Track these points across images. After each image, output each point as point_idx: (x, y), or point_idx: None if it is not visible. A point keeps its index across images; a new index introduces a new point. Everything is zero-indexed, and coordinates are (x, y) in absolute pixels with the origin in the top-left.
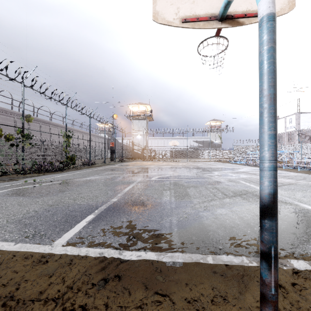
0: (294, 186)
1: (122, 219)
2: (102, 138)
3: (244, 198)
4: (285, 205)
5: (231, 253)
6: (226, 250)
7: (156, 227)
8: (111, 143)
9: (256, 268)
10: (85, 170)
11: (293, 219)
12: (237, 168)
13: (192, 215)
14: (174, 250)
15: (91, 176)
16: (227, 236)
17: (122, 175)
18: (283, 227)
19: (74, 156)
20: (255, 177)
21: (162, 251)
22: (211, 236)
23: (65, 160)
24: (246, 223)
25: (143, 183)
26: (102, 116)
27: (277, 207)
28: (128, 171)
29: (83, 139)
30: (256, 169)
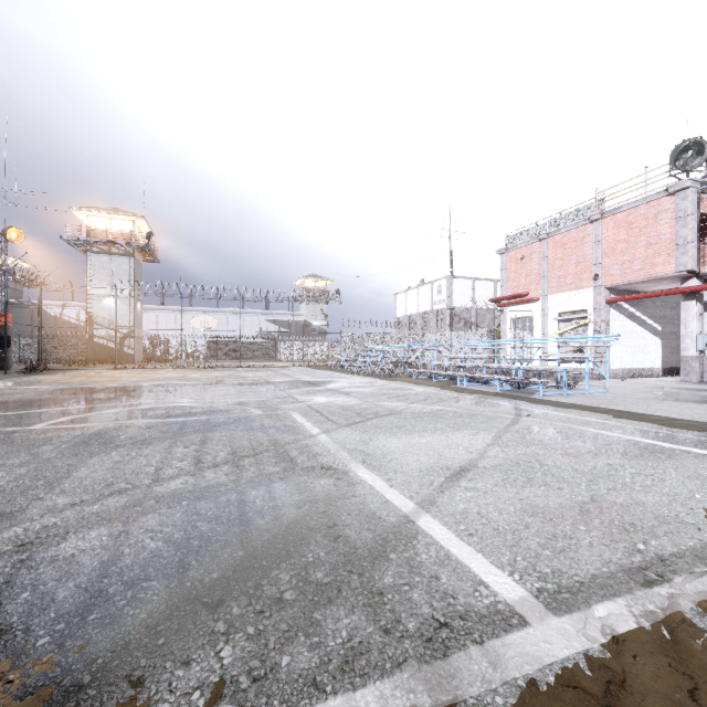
0: (391, 419)
1: None
2: None
3: (234, 471)
4: (316, 479)
5: None
6: None
7: None
8: None
9: None
10: None
11: (278, 532)
12: (329, 382)
13: None
14: None
15: None
16: None
17: None
18: (208, 579)
19: None
20: (339, 402)
21: None
22: None
23: None
24: (93, 589)
25: None
26: None
27: None
28: None
29: None
30: (364, 383)
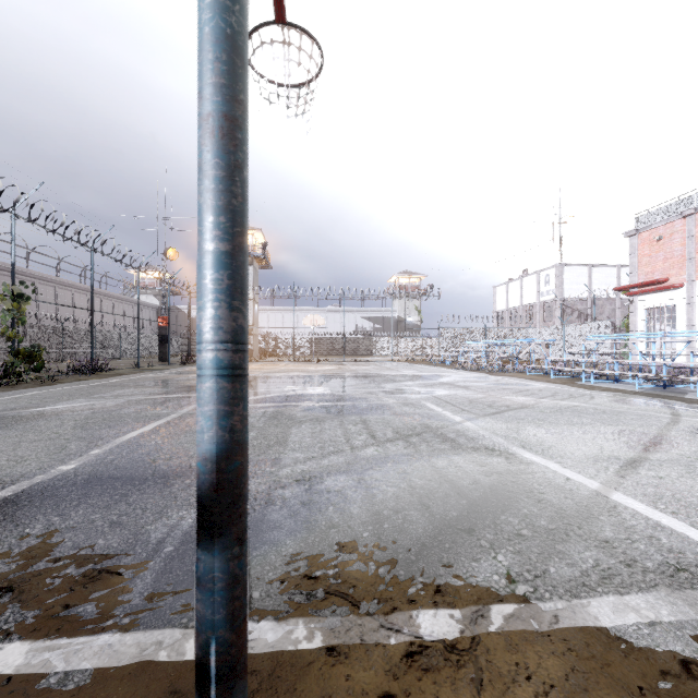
0: (527, 412)
1: (29, 530)
2: (143, 306)
3: (409, 445)
4: (487, 457)
5: (274, 612)
6: (266, 605)
7: (118, 547)
8: (161, 319)
9: (311, 659)
10: (65, 386)
11: (485, 491)
12: (439, 376)
13: (251, 499)
14: (102, 627)
15: (64, 401)
16: (299, 557)
17: (155, 396)
18: (451, 515)
19: (39, 349)
20: (462, 394)
21: (63, 633)
22: (254, 560)
23: (8, 361)
24: (373, 511)
25: (192, 416)
26: (126, 250)
27: (240, 500)
28: (183, 386)
29: (71, 306)
30: (475, 378)
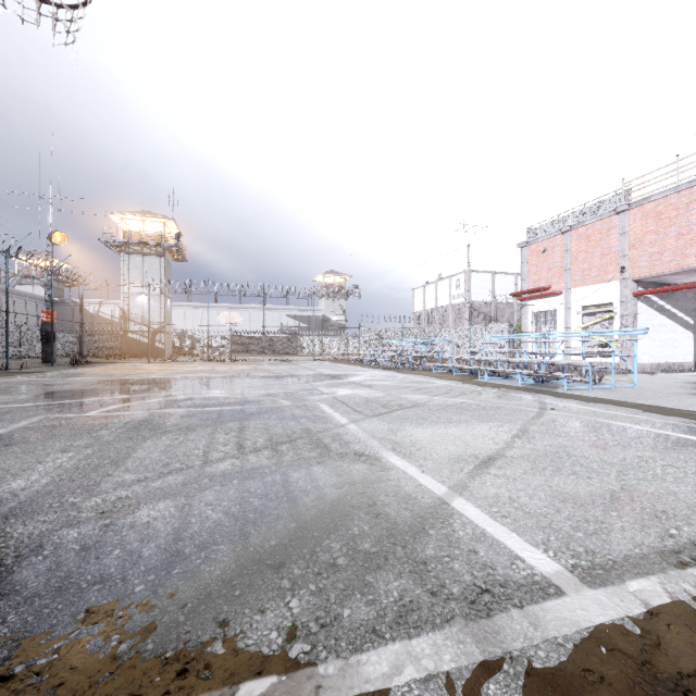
0: (416, 411)
1: None
2: (27, 297)
3: (274, 455)
4: (351, 464)
5: None
6: None
7: None
8: (45, 313)
9: None
10: None
11: (324, 508)
12: (351, 375)
13: (11, 549)
14: None
15: None
16: (10, 642)
17: None
18: (268, 546)
19: None
20: (363, 394)
21: None
22: None
23: None
24: (172, 550)
25: (26, 431)
26: None
27: None
28: (47, 392)
29: None
30: (385, 376)
